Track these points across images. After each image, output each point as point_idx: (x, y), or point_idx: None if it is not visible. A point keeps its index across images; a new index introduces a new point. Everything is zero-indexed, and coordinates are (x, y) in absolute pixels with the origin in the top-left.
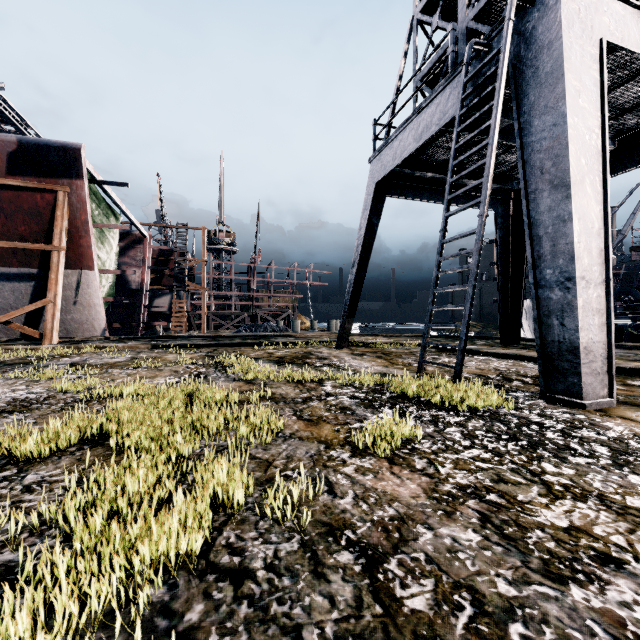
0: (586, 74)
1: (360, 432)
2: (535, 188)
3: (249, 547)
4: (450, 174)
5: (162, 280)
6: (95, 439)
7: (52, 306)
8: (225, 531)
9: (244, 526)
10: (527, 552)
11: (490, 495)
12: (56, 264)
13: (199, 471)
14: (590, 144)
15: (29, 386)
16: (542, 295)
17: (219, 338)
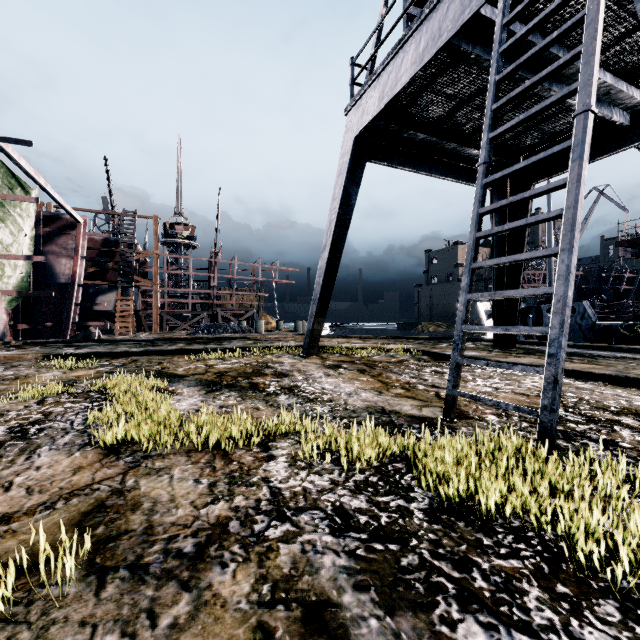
0: None
1: None
2: None
3: None
4: (495, 67)
5: (106, 275)
6: None
7: None
8: None
9: None
10: None
11: None
12: None
13: None
14: None
15: None
16: None
17: (159, 342)
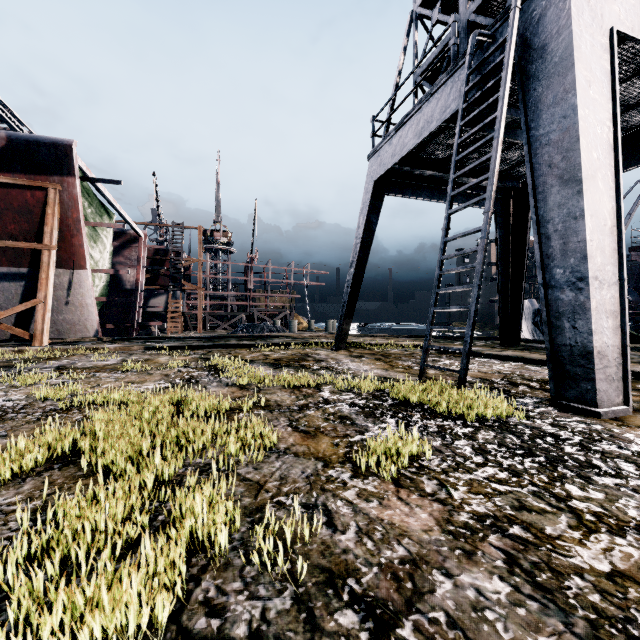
0: (596, 64)
1: (361, 446)
2: (543, 184)
3: (231, 604)
4: (453, 170)
5: (158, 280)
6: (68, 456)
7: (42, 306)
8: (204, 581)
9: (227, 573)
10: (568, 609)
11: (513, 527)
12: (47, 263)
13: (177, 502)
14: (601, 137)
15: (8, 392)
16: (552, 296)
17: (215, 339)
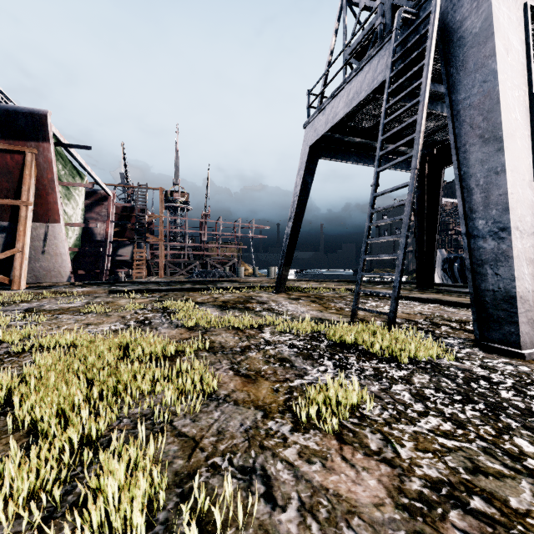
0: (513, 34)
1: (301, 392)
2: (465, 143)
3: None
4: (381, 132)
5: (125, 233)
6: (2, 406)
7: (20, 255)
8: None
9: None
10: None
11: (474, 499)
12: (24, 217)
13: (92, 477)
14: (519, 100)
15: None
16: (474, 245)
17: (172, 283)
